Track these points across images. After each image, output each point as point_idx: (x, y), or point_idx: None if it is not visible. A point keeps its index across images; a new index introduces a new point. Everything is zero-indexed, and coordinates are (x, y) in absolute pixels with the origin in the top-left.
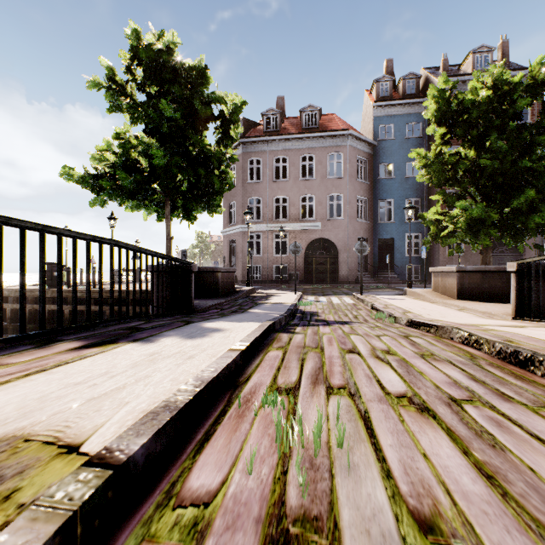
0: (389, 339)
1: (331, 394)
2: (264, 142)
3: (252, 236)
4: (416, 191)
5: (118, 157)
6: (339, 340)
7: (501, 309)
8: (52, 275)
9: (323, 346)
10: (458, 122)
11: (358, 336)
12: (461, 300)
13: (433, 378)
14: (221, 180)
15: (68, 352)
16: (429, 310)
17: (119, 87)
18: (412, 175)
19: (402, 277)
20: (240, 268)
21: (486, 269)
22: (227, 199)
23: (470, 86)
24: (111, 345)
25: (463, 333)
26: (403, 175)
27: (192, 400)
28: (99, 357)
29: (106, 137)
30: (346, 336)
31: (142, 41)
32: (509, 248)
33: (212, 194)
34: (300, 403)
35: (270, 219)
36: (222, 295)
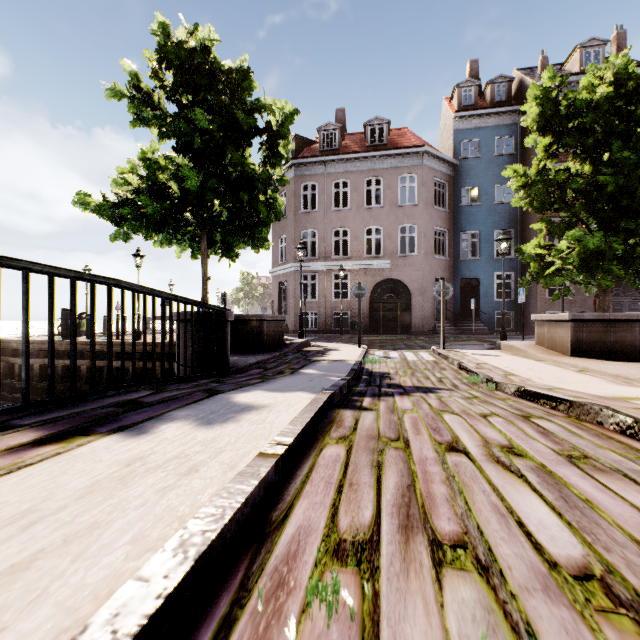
0: (503, 422)
1: (443, 566)
2: (320, 163)
3: (306, 277)
4: (508, 220)
5: (145, 181)
6: (428, 423)
7: (639, 371)
8: (67, 324)
9: (406, 435)
10: (567, 129)
11: (456, 417)
12: (577, 357)
13: (619, 518)
14: (268, 208)
15: (2, 454)
16: (538, 371)
17: (145, 96)
18: (503, 201)
19: (490, 326)
20: (292, 315)
21: (611, 317)
22: (277, 233)
23: (582, 84)
24: (79, 438)
25: (624, 418)
26: (491, 201)
27: (140, 633)
28: (41, 467)
29: (131, 158)
30: (437, 417)
31: (171, 38)
32: (627, 290)
33: (257, 225)
34: (384, 595)
35: (328, 256)
36: (268, 349)
